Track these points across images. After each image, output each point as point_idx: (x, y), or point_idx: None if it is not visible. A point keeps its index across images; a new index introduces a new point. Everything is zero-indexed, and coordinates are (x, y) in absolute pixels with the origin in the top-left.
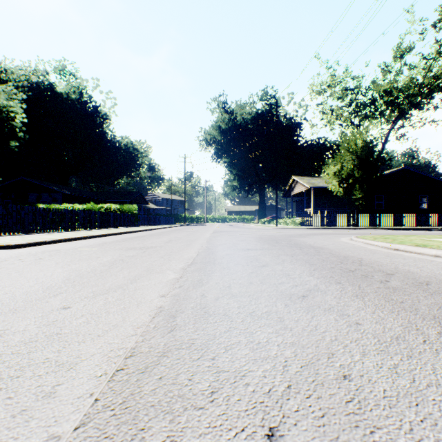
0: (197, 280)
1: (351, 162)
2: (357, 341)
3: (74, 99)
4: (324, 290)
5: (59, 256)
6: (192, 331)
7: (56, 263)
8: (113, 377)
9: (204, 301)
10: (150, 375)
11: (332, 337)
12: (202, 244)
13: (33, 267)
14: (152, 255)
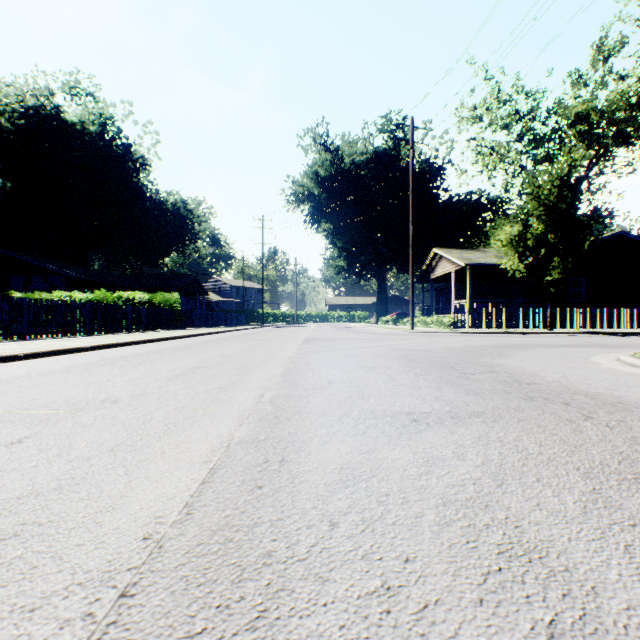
0: None
1: (544, 219)
2: None
3: (93, 132)
4: None
5: None
6: None
7: None
8: None
9: None
10: None
11: None
12: (265, 383)
13: None
14: None
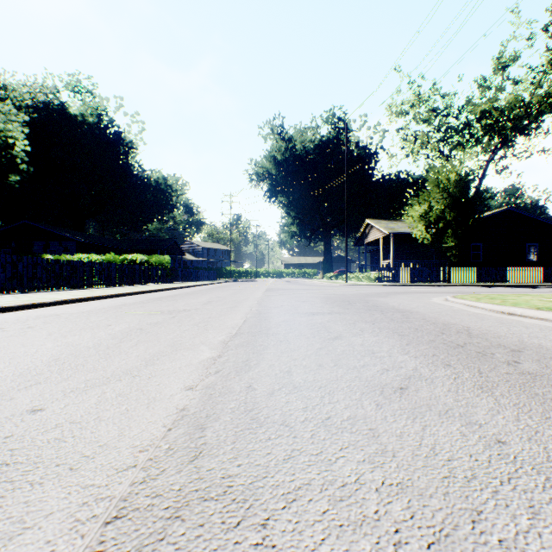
0: (243, 360)
1: (442, 201)
2: (512, 481)
3: (91, 122)
4: (429, 377)
5: (56, 323)
6: (229, 458)
7: (49, 334)
8: None
9: (251, 398)
10: None
11: (467, 471)
12: (251, 306)
13: (14, 340)
14: (183, 321)
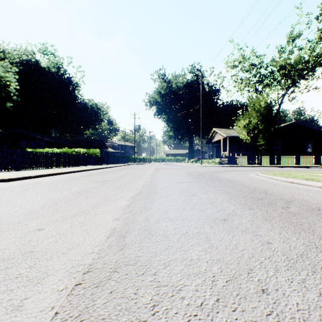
0: (143, 206)
1: (256, 118)
2: (270, 258)
3: (53, 72)
4: (240, 214)
5: (40, 187)
6: (138, 249)
7: (37, 193)
8: (72, 291)
9: (147, 224)
10: (103, 289)
11: (250, 254)
12: (146, 178)
13: (19, 196)
14: (109, 186)
